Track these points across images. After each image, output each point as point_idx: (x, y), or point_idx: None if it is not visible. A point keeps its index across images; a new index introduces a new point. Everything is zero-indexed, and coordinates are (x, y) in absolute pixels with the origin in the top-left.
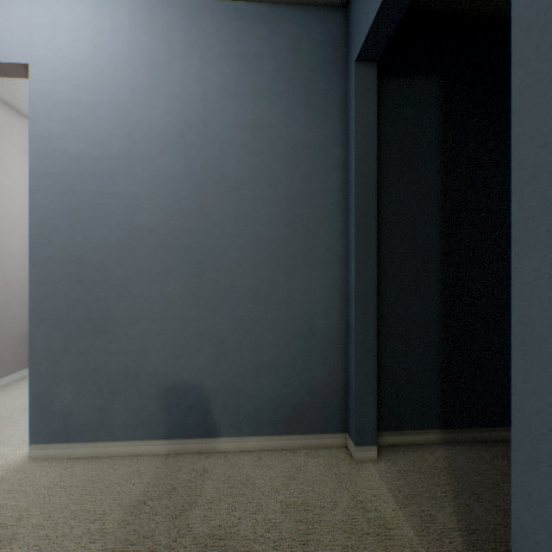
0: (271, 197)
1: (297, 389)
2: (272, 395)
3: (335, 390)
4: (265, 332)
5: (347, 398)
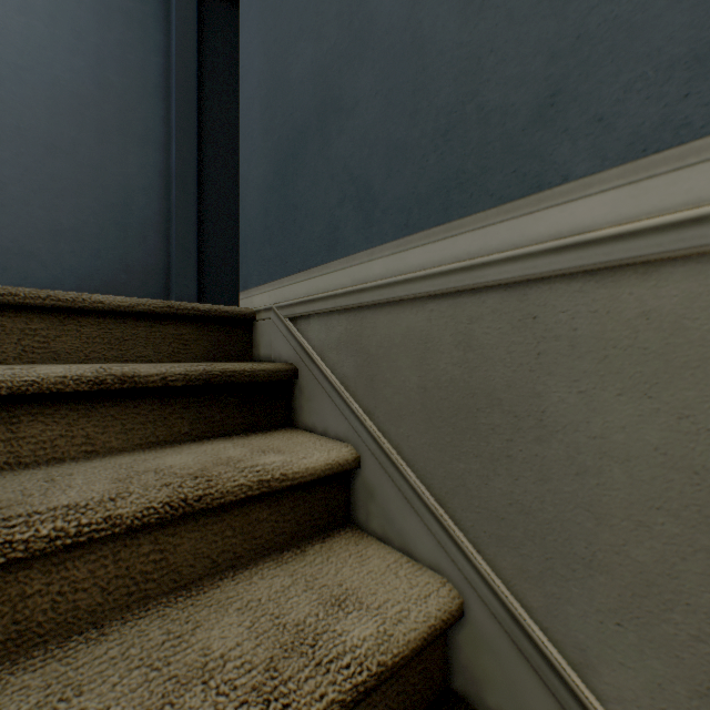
0: (75, 45)
1: (111, 265)
2: (78, 266)
3: (156, 273)
4: (67, 194)
5: (170, 283)
